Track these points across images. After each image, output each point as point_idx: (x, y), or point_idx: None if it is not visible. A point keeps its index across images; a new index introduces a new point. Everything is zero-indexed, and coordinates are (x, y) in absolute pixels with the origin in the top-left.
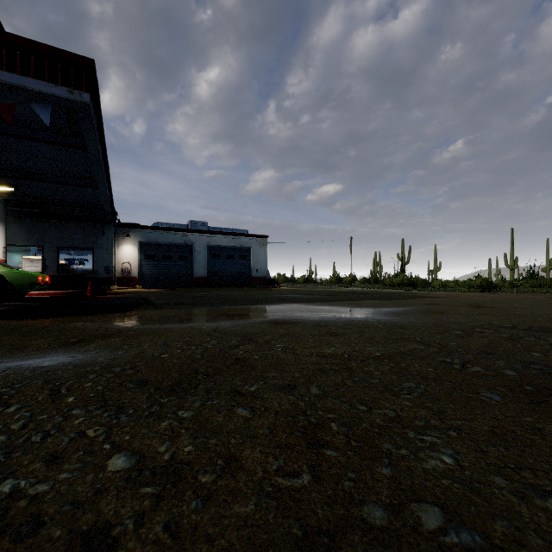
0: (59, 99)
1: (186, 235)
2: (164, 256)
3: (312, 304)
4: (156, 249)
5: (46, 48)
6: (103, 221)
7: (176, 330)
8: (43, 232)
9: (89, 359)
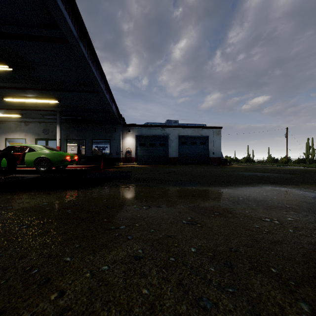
0: None
1: (164, 129)
2: (150, 144)
3: (303, 188)
4: (145, 139)
5: None
6: (115, 122)
7: None
8: (85, 131)
9: None
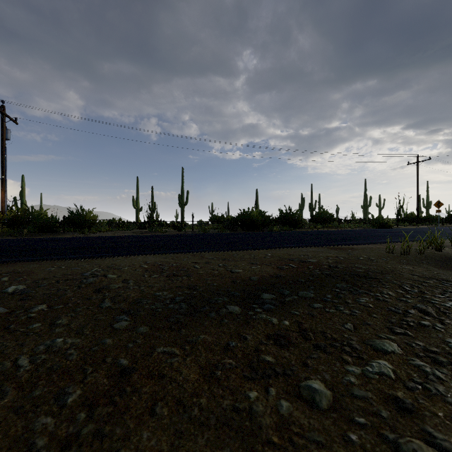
0: None
1: None
2: None
3: None
4: None
5: None
6: None
7: None
8: None
9: None
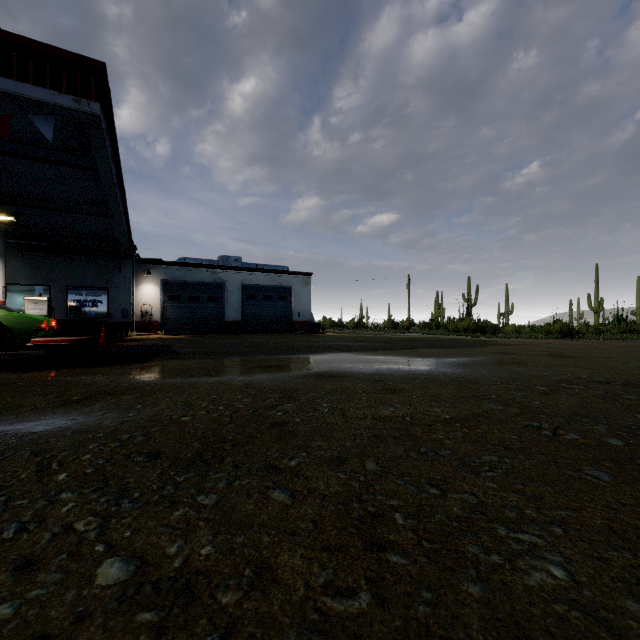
0: (64, 110)
1: (217, 273)
2: (190, 297)
3: (364, 353)
4: (181, 289)
5: (47, 49)
6: (120, 256)
7: (202, 386)
8: (50, 269)
9: (92, 422)
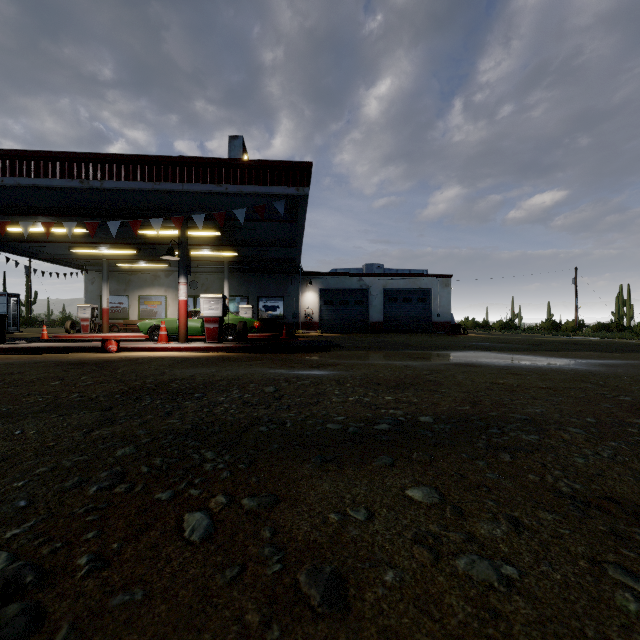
0: (290, 196)
1: (362, 280)
2: (341, 301)
3: (503, 352)
4: (334, 295)
5: (284, 163)
6: (291, 271)
7: (376, 365)
8: (248, 284)
9: (337, 373)
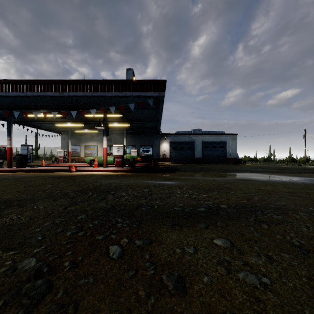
0: (155, 97)
1: (191, 137)
2: (180, 148)
3: (265, 173)
4: (177, 144)
5: (152, 81)
6: (156, 133)
7: (198, 179)
8: (135, 139)
9: (178, 183)
